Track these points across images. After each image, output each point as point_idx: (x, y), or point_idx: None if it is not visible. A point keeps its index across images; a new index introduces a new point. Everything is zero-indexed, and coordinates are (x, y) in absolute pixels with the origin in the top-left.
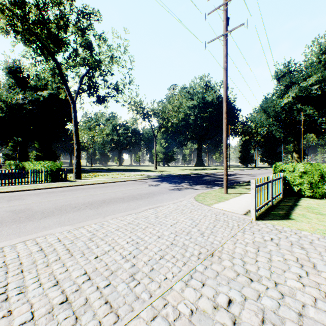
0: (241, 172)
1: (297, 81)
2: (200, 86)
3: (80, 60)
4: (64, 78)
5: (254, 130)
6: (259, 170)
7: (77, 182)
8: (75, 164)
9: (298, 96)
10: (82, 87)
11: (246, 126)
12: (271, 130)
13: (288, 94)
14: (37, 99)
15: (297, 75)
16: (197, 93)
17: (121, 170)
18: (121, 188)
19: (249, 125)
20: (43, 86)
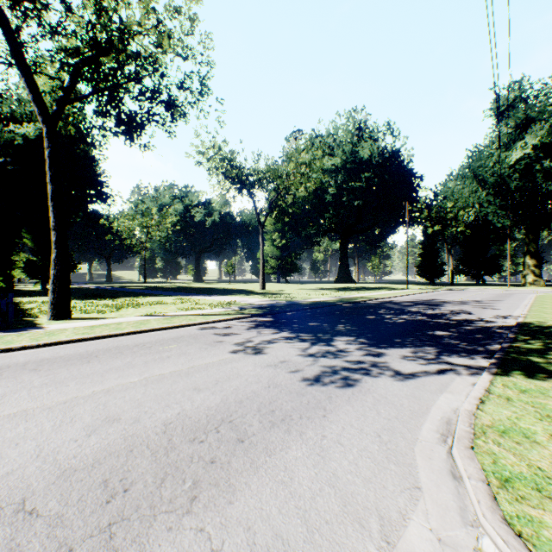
0: (443, 297)
1: (542, 114)
2: (348, 131)
3: (77, 26)
4: (22, 57)
5: (452, 214)
6: (468, 291)
7: (30, 332)
8: (52, 280)
9: (546, 144)
10: (73, 86)
11: (435, 205)
12: (484, 213)
13: (523, 142)
14: (13, 142)
15: (541, 104)
16: (341, 145)
17: (194, 292)
18: (133, 366)
19: (441, 204)
20: (26, 117)
